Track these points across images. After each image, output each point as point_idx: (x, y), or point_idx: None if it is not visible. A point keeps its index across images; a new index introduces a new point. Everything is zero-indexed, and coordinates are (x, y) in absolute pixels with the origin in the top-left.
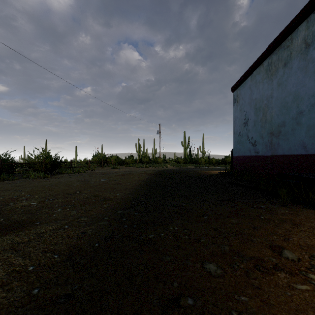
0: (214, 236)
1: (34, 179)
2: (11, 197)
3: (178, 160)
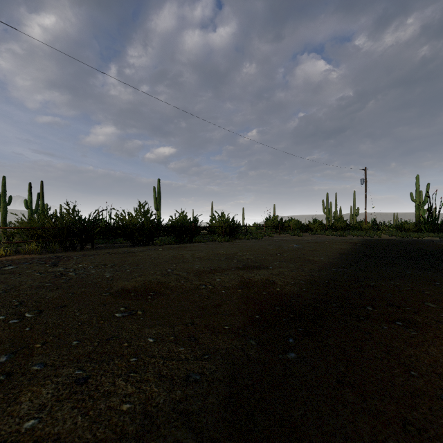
0: (442, 293)
1: (221, 242)
2: (230, 252)
3: (403, 226)
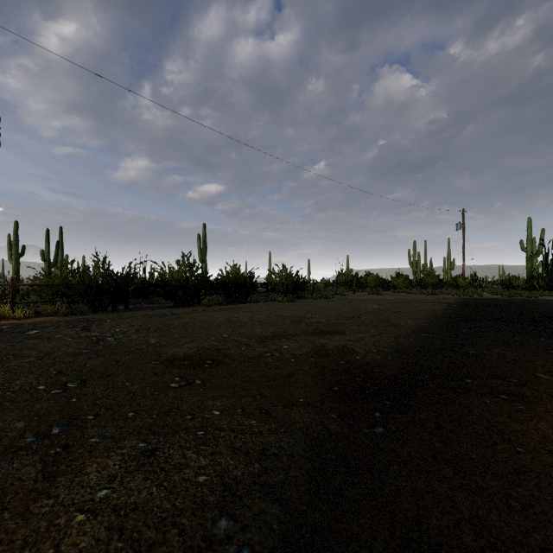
0: None
1: (283, 302)
2: (296, 315)
3: (510, 283)
